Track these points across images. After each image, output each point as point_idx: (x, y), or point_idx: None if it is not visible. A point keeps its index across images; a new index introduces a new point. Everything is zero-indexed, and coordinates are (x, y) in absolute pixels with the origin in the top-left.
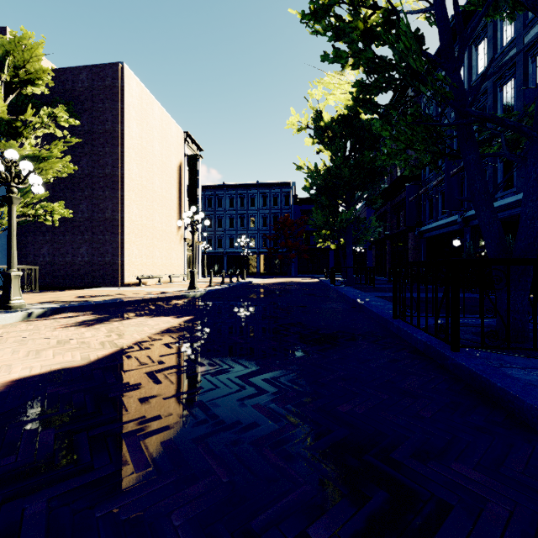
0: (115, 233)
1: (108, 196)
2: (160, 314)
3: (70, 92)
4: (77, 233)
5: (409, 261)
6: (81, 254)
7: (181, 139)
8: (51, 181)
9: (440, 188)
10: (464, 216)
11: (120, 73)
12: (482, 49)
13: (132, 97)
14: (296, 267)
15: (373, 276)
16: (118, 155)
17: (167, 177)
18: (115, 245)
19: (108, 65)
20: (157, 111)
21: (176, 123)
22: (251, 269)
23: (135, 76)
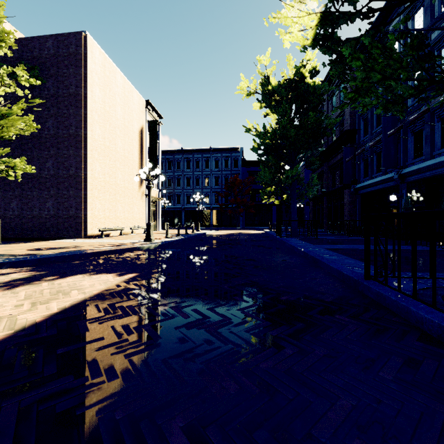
0: (78, 188)
1: (71, 154)
2: (104, 271)
3: (37, 59)
4: (44, 188)
5: (345, 214)
6: (48, 208)
7: (143, 107)
8: (13, 139)
9: (375, 149)
10: (400, 173)
11: (83, 41)
12: (419, 17)
13: (95, 65)
14: (244, 220)
15: (316, 228)
16: (82, 117)
17: (129, 140)
18: (78, 199)
19: (72, 34)
20: (120, 79)
21: (137, 91)
22: (205, 222)
23: (98, 46)
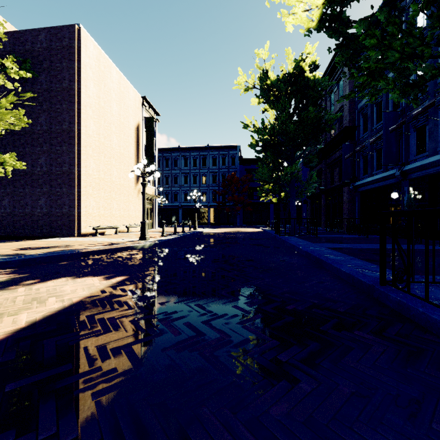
0: (72, 186)
1: (65, 150)
2: (91, 273)
3: (29, 53)
4: (36, 186)
5: (344, 212)
6: (40, 205)
7: (139, 103)
8: (3, 133)
9: (375, 146)
10: (402, 170)
11: (77, 34)
12: None
13: (89, 59)
14: (241, 218)
15: (316, 226)
16: (75, 112)
17: (125, 136)
18: (72, 197)
19: (66, 27)
20: (115, 74)
21: (133, 88)
22: (203, 220)
23: (93, 40)
